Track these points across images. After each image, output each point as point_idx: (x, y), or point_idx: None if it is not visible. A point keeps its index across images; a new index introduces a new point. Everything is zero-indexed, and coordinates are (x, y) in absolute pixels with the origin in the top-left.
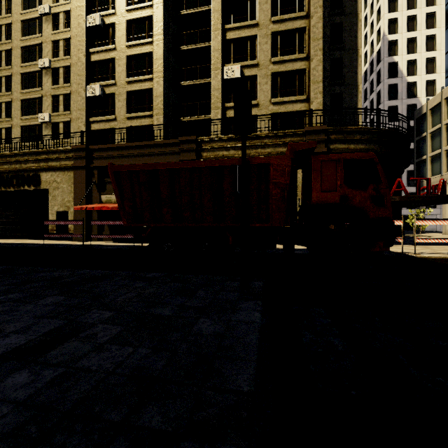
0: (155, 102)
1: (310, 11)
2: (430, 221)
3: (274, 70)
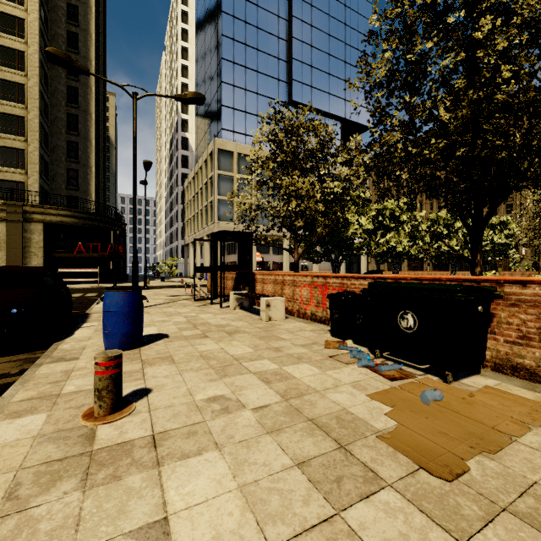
0: None
1: (28, 107)
2: (66, 269)
3: None
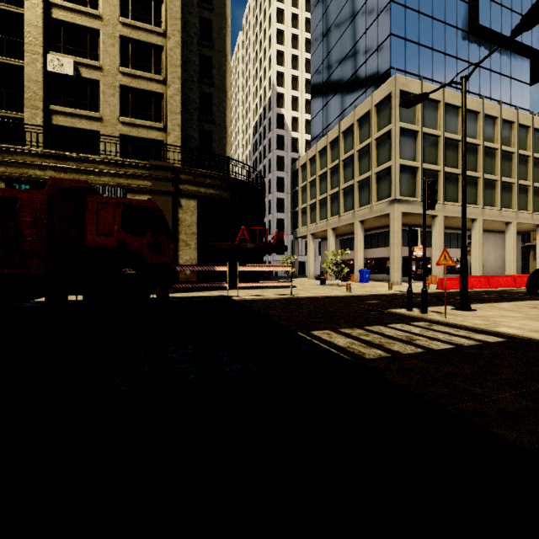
0: None
1: (167, 31)
2: (249, 267)
3: (123, 82)
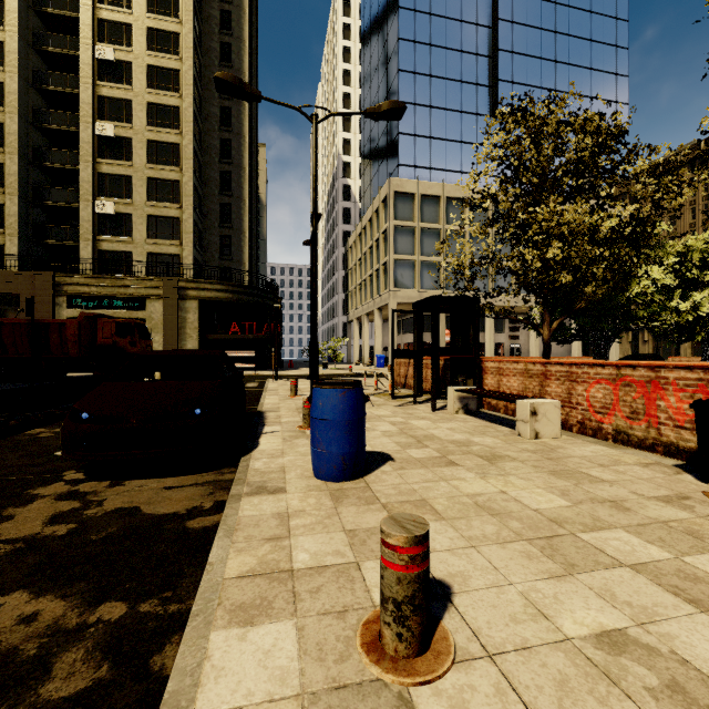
0: (7, 221)
1: (183, 169)
2: None
3: (150, 213)
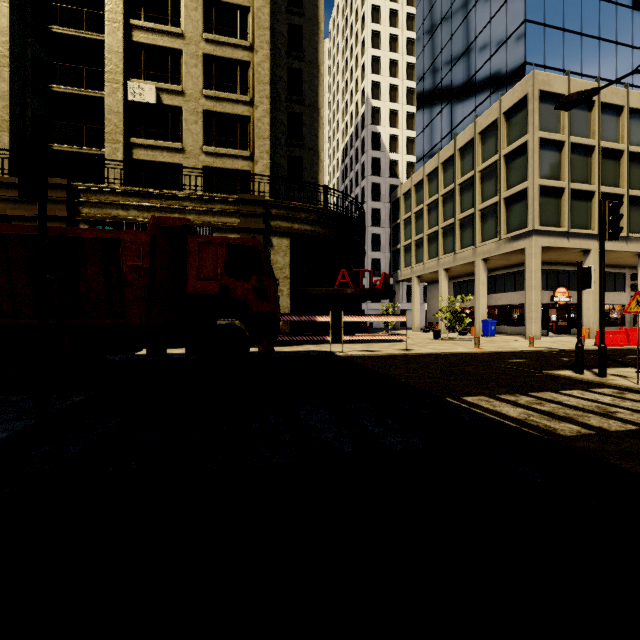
0: None
1: (254, 43)
2: (356, 317)
3: (207, 107)
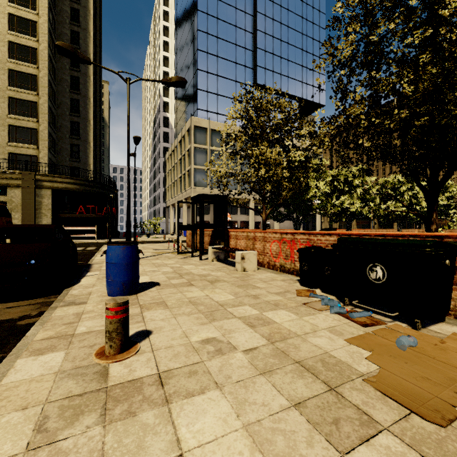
0: None
1: (39, 94)
2: (70, 227)
3: (10, 123)
